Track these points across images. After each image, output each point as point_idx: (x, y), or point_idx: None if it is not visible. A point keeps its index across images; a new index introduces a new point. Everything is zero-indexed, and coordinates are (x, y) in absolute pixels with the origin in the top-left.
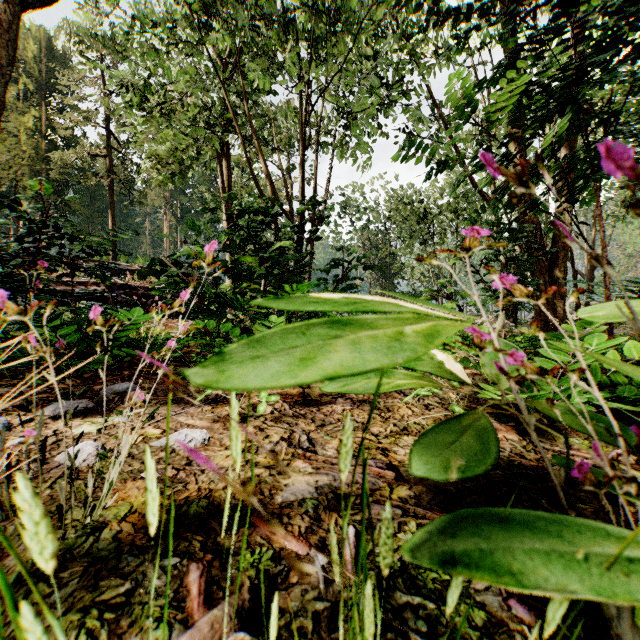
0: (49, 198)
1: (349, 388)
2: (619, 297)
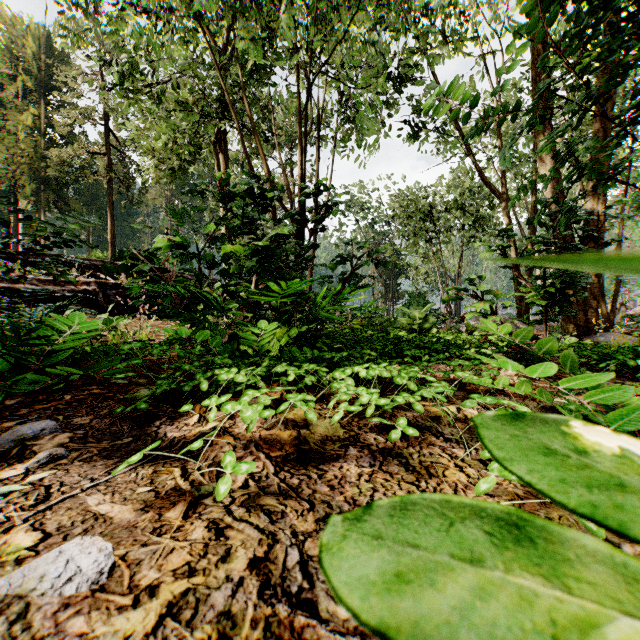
0: (48, 197)
1: (423, 606)
2: None
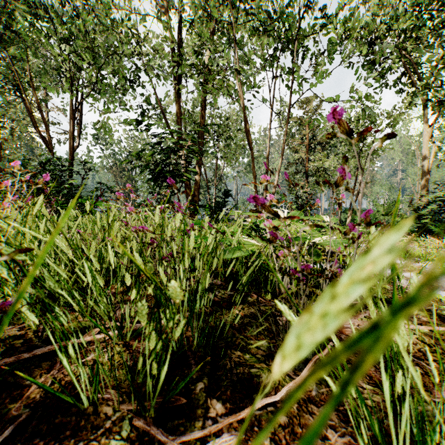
0: None
1: None
2: (202, 208)
